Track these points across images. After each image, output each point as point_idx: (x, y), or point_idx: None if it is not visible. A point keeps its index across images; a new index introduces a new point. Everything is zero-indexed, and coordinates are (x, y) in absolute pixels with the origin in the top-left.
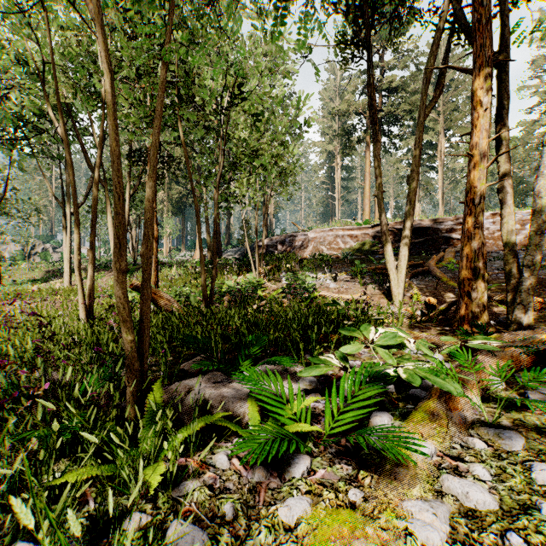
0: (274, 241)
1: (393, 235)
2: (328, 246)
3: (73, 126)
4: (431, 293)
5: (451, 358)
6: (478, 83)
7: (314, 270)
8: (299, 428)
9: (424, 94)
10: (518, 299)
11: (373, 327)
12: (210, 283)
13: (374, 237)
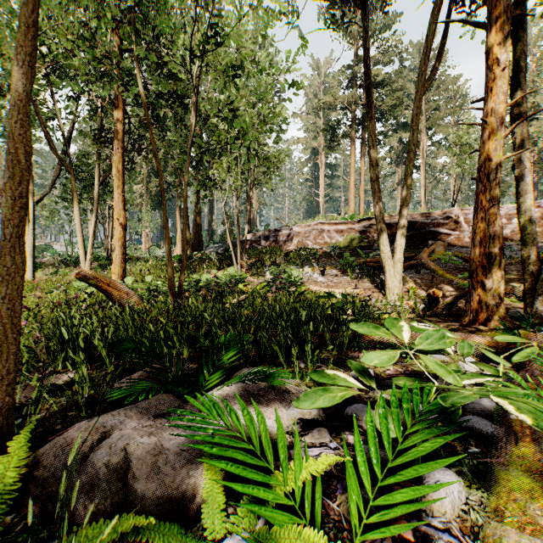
0: (257, 236)
1: None
2: (313, 241)
3: (33, 103)
4: (427, 286)
5: (486, 363)
6: (493, 38)
7: (300, 264)
8: (303, 542)
9: (422, 66)
10: (539, 289)
11: (405, 322)
12: (186, 277)
13: (360, 232)
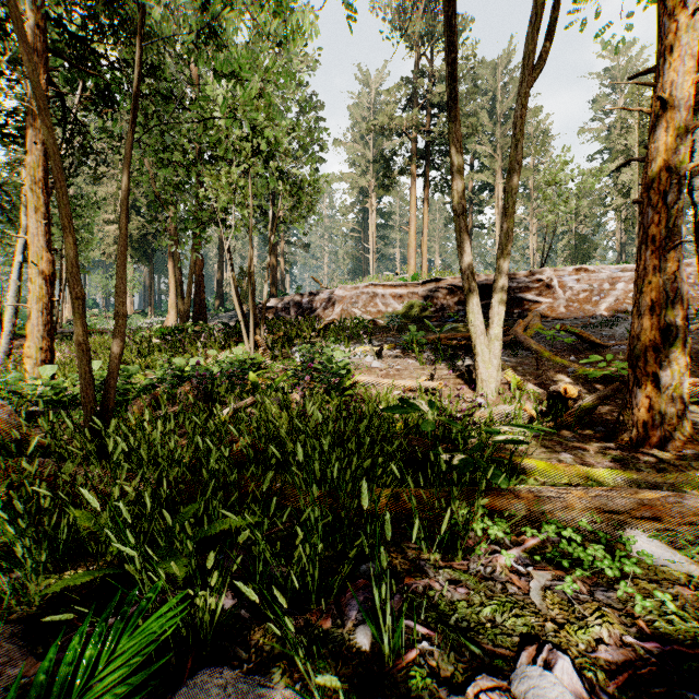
0: (285, 301)
1: (451, 295)
2: (362, 310)
3: None
4: (532, 375)
5: None
6: None
7: (345, 341)
8: None
9: (532, 41)
10: None
11: None
12: (166, 362)
13: (425, 298)
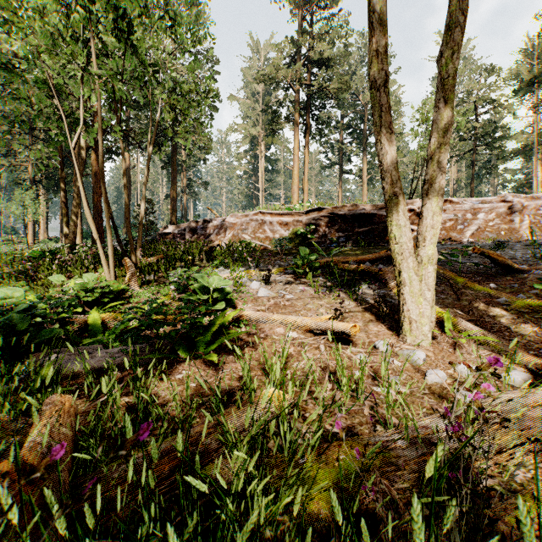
0: (182, 228)
1: (332, 223)
2: (252, 235)
3: None
4: (456, 307)
5: None
6: None
7: (230, 265)
8: None
9: None
10: None
11: None
12: None
13: (308, 225)
